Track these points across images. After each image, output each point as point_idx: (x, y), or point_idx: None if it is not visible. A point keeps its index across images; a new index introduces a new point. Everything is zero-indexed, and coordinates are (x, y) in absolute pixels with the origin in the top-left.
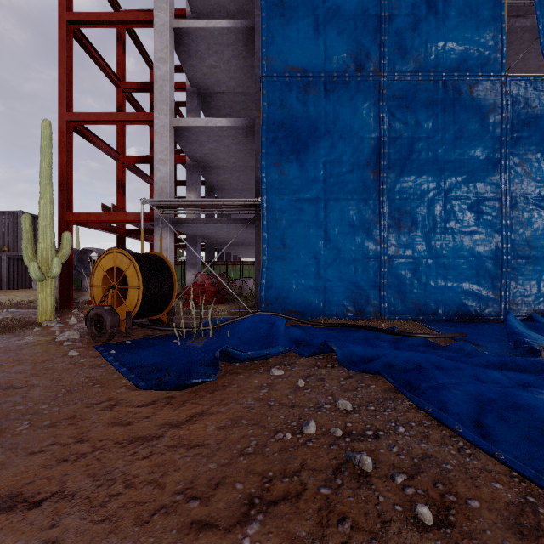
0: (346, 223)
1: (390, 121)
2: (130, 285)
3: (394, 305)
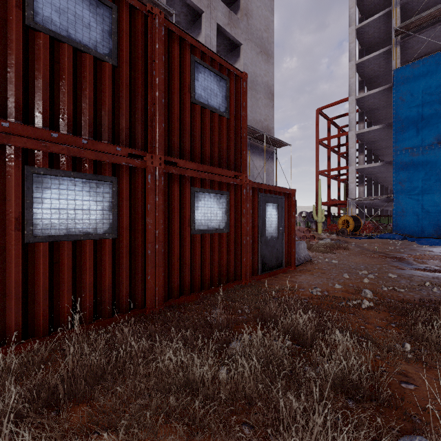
0: (433, 202)
1: None
2: (350, 223)
3: None
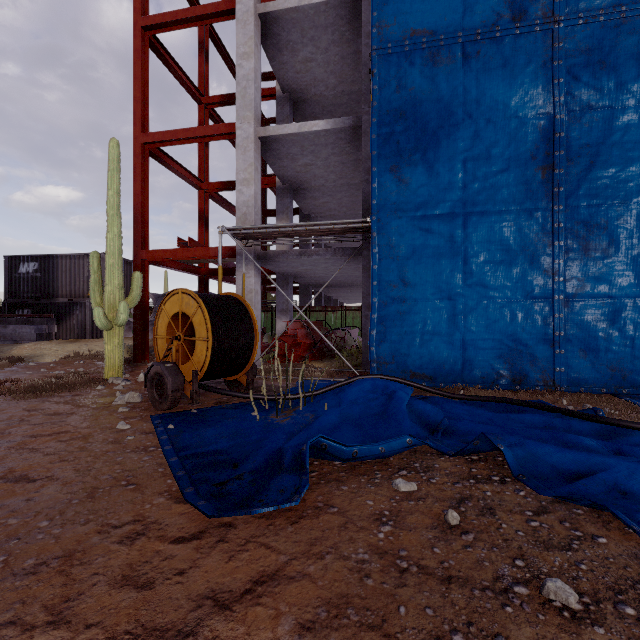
0: (497, 246)
1: (570, 89)
2: (197, 335)
3: (578, 370)
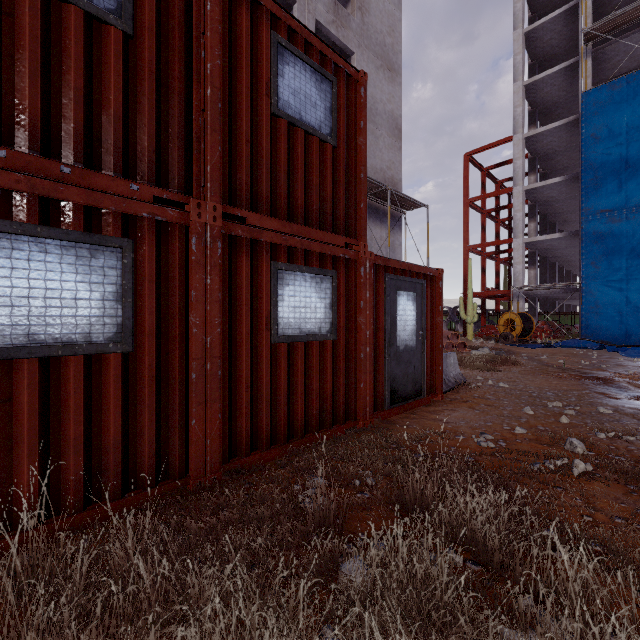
0: None
1: None
2: (517, 325)
3: None
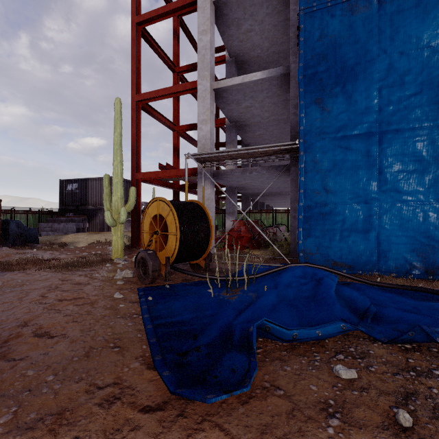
0: (410, 158)
1: None
2: (169, 231)
3: None
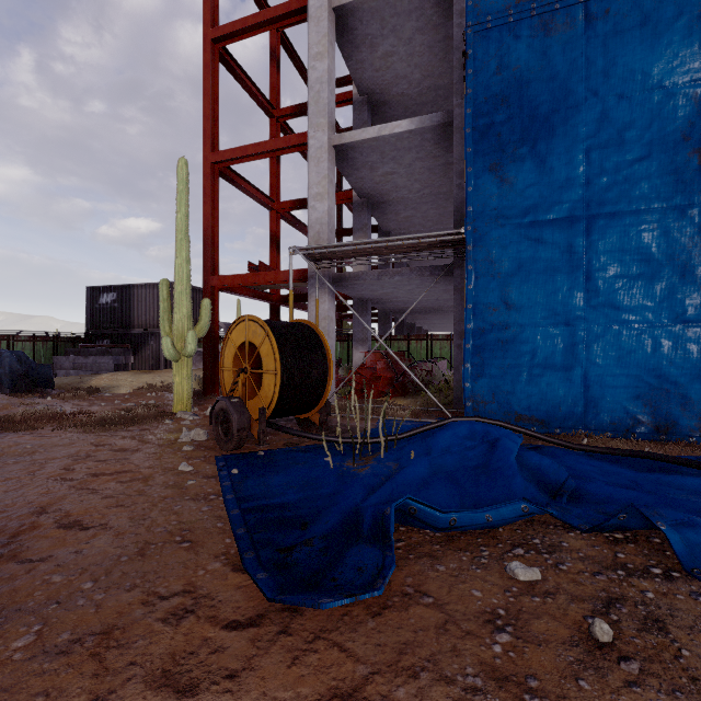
0: (633, 256)
1: None
2: (265, 368)
3: None
